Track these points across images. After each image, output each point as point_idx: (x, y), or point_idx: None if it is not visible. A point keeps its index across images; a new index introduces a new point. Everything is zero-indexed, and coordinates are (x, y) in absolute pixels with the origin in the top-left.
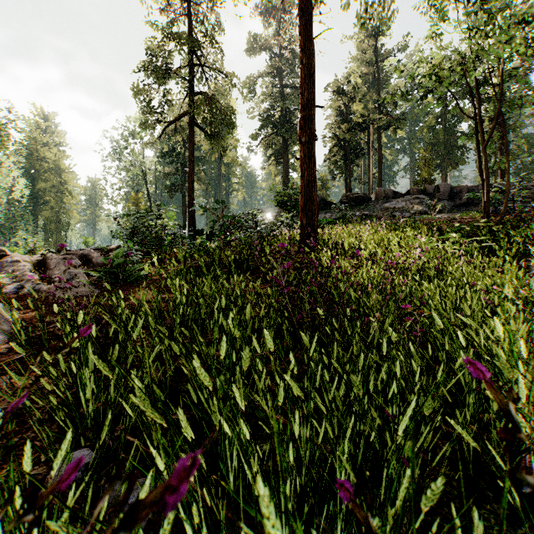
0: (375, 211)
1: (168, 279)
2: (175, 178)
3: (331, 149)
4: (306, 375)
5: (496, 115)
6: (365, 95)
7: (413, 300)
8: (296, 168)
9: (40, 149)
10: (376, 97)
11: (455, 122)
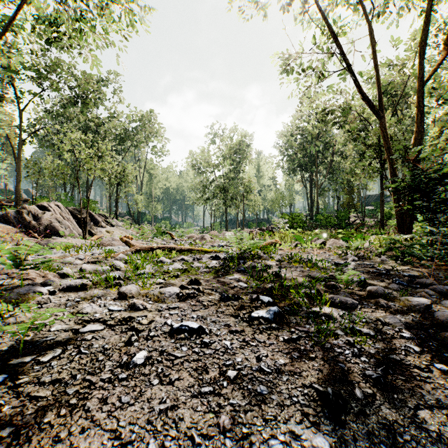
0: None
1: None
2: None
3: None
4: None
5: None
6: None
7: None
8: None
9: None
10: None
11: None
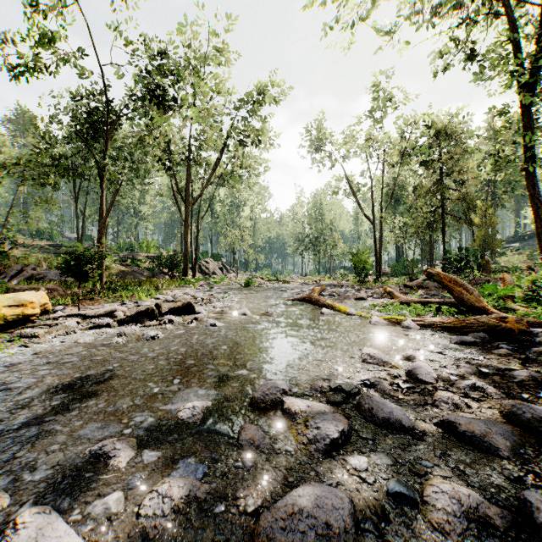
0: None
1: None
2: None
3: None
4: None
5: None
6: None
7: None
8: None
9: None
10: None
11: None
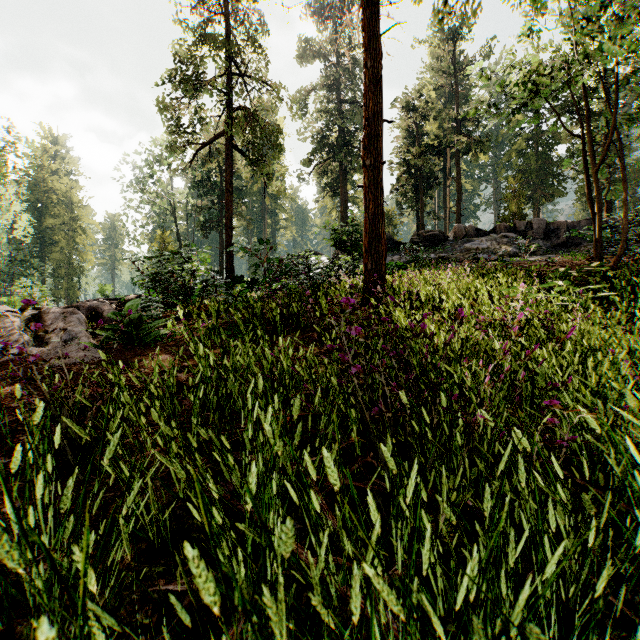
0: (453, 253)
1: (191, 343)
2: (210, 213)
3: (399, 178)
4: (384, 495)
5: (611, 131)
6: (440, 112)
7: (537, 380)
8: (357, 200)
9: (48, 179)
10: (454, 114)
11: (549, 144)
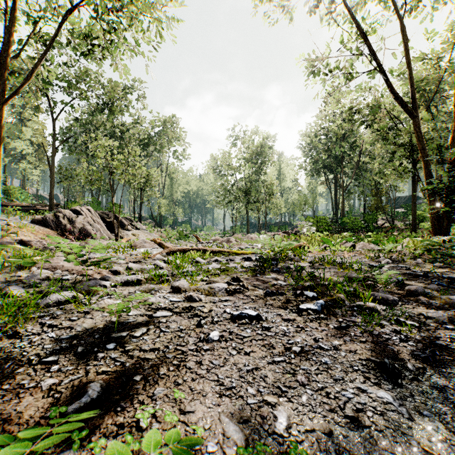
0: None
1: None
2: None
3: None
4: None
5: None
6: None
7: None
8: None
9: None
10: None
11: None
